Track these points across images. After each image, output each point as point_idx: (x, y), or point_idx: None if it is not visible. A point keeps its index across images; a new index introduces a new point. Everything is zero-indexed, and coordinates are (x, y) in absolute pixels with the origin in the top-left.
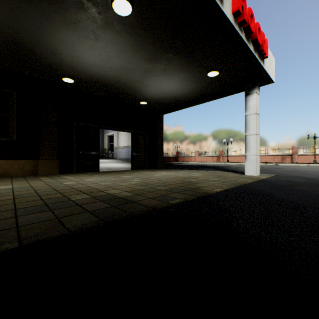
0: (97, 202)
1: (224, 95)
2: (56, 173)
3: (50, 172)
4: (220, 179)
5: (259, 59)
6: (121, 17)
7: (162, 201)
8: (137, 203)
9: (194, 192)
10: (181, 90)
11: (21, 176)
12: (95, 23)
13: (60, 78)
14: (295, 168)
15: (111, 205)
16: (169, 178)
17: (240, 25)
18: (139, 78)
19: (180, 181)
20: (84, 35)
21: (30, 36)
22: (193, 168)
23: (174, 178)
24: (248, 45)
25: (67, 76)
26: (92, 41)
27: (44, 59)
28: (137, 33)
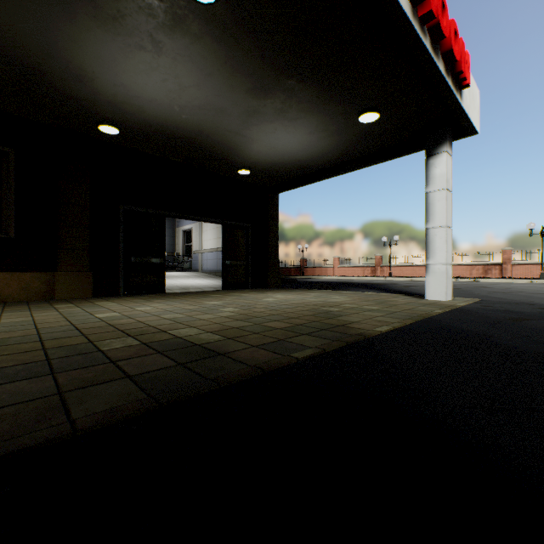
0: (151, 355)
1: (387, 157)
2: (88, 296)
3: (76, 295)
4: (383, 307)
5: (454, 88)
6: (201, 4)
7: (278, 352)
8: (228, 358)
9: (338, 334)
10: (311, 149)
11: (23, 301)
12: (153, 18)
13: (95, 126)
14: (511, 287)
15: (177, 362)
16: (290, 306)
17: (423, 21)
18: (236, 125)
19: (310, 312)
20: (134, 42)
21: (35, 44)
22: (331, 287)
23: (299, 306)
24: (436, 61)
25: (106, 121)
26: (149, 54)
27: (63, 89)
28: (232, 39)
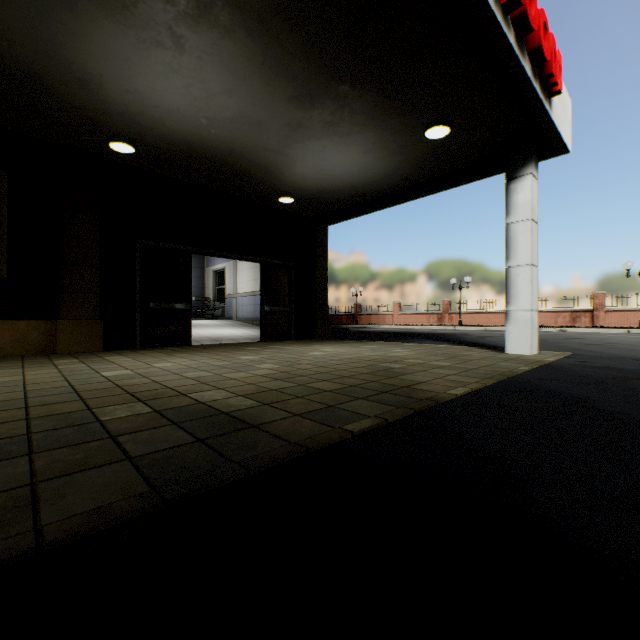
0: (163, 428)
1: (459, 182)
2: (97, 349)
3: (83, 348)
4: (455, 363)
5: (542, 95)
6: None
7: (327, 423)
8: (263, 431)
9: (403, 398)
10: (367, 172)
11: (17, 355)
12: (172, 5)
13: (105, 143)
14: (605, 338)
15: (196, 437)
16: (342, 361)
17: (507, 10)
18: (276, 142)
19: (366, 369)
20: (149, 36)
21: (28, 39)
22: (390, 339)
23: (352, 361)
24: (521, 61)
25: (118, 137)
26: (168, 52)
27: (64, 97)
28: (270, 32)
